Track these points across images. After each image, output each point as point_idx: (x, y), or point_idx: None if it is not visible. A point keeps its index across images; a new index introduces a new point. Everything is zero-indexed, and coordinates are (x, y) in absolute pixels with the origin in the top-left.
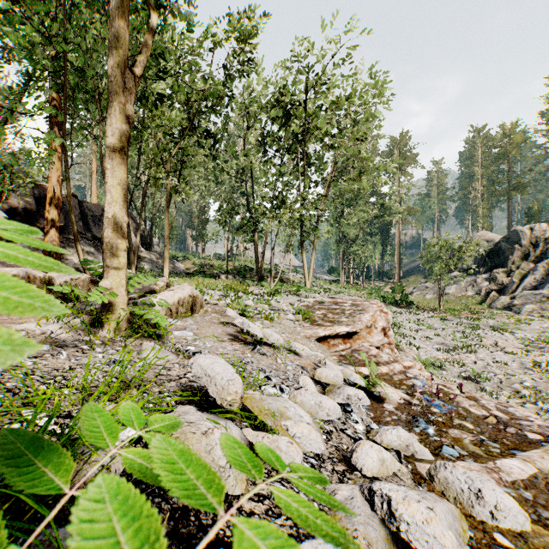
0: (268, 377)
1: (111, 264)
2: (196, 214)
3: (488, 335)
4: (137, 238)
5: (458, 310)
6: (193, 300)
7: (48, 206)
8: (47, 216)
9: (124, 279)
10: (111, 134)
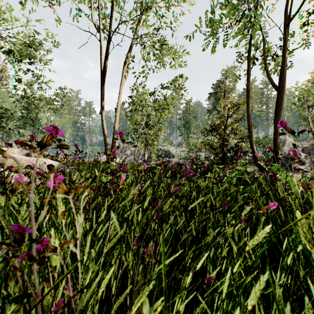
0: None
1: None
2: None
3: None
4: None
5: None
6: None
7: None
8: None
9: None
10: None
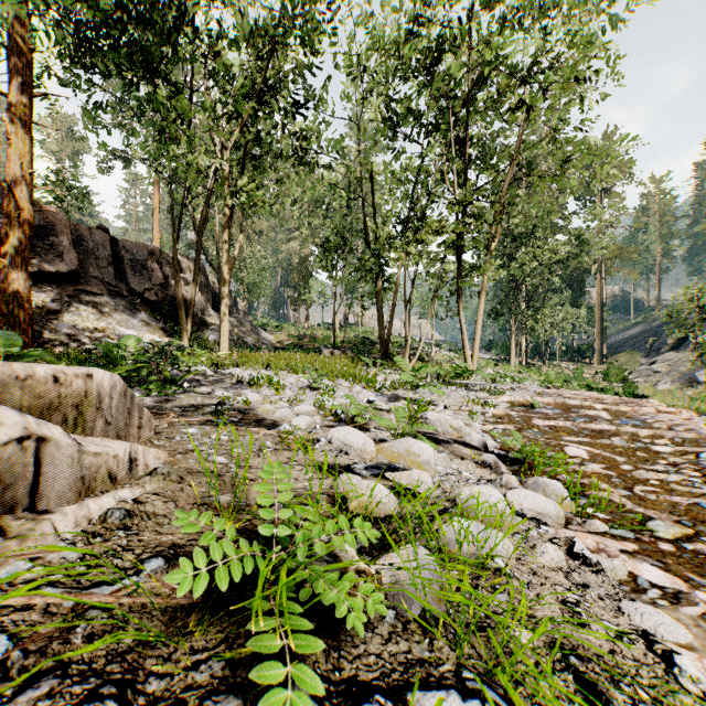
0: None
1: None
2: (296, 267)
3: None
4: (192, 291)
5: None
6: None
7: (7, 222)
8: (5, 240)
9: None
10: None
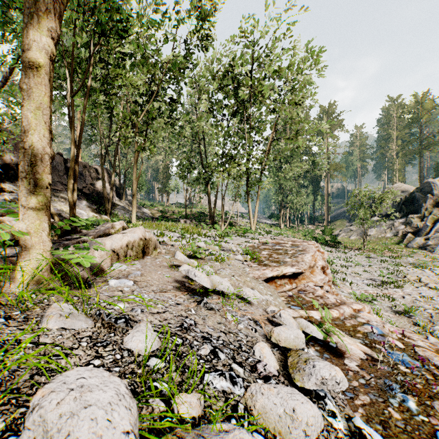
0: (214, 351)
1: (28, 204)
2: (161, 171)
3: (410, 272)
4: (111, 189)
5: (379, 249)
6: (145, 243)
7: None
8: None
9: (46, 221)
10: (28, 48)
